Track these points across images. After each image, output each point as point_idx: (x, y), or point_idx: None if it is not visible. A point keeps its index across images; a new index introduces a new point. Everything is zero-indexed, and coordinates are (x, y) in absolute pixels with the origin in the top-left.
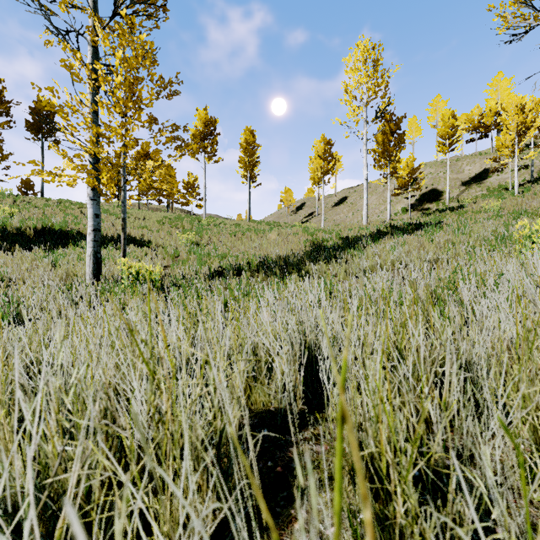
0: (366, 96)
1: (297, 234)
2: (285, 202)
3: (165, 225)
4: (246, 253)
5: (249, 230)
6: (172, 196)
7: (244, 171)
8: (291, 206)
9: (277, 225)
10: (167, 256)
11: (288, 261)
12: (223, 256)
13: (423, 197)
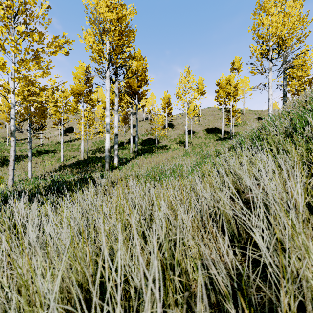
0: None
1: None
2: None
3: None
4: None
5: None
6: None
7: None
8: None
9: None
10: None
11: None
12: None
13: (67, 130)
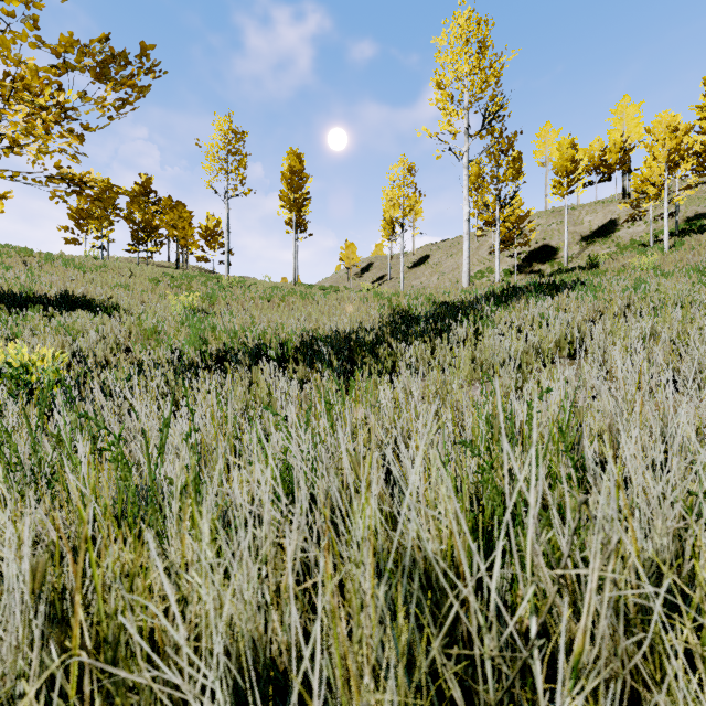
0: (468, 96)
1: (365, 300)
2: (346, 261)
3: (162, 285)
4: (281, 327)
5: (292, 294)
6: (108, 200)
7: (287, 213)
8: (354, 267)
9: (334, 290)
10: (141, 331)
11: (354, 341)
12: (236, 331)
13: (533, 256)
